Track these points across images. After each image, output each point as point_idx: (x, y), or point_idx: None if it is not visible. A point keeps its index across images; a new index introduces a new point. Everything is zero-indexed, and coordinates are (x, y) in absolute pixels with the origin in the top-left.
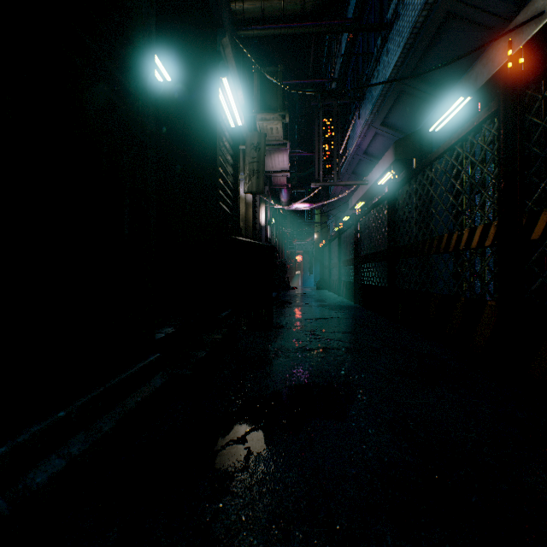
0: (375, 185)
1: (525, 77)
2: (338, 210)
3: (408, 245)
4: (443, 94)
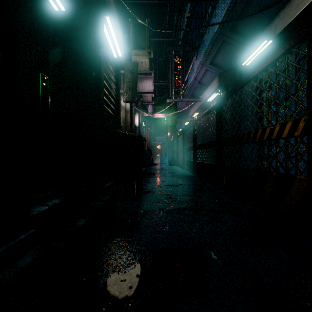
0: (205, 102)
1: None
2: (181, 118)
3: (231, 137)
4: (249, 43)
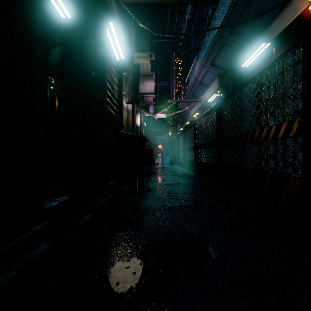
0: (206, 102)
1: None
2: (183, 118)
3: (230, 137)
4: (249, 45)
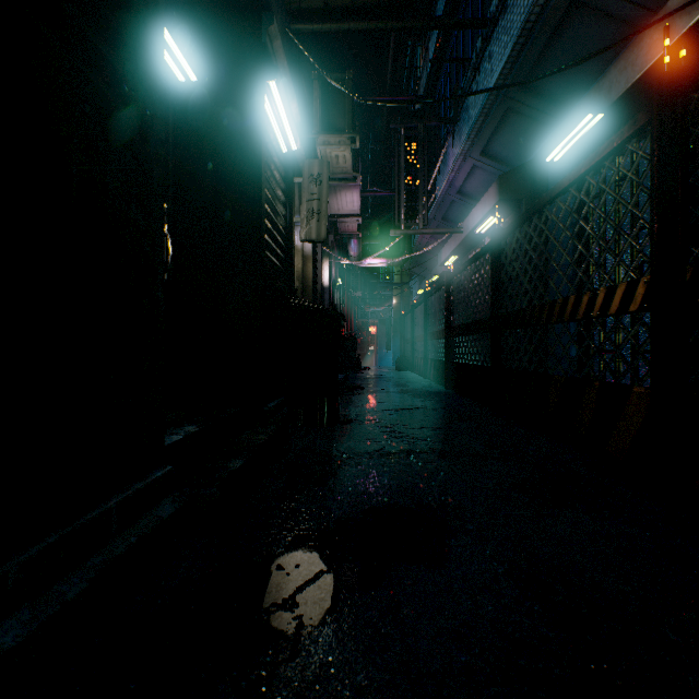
0: (472, 233)
1: (690, 74)
2: (423, 268)
3: (520, 312)
4: (563, 113)
